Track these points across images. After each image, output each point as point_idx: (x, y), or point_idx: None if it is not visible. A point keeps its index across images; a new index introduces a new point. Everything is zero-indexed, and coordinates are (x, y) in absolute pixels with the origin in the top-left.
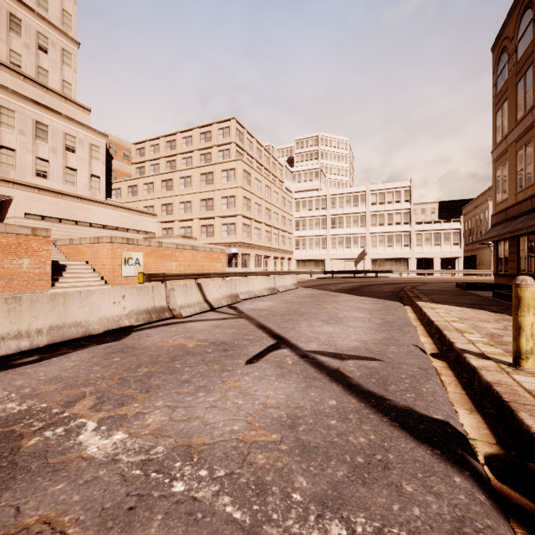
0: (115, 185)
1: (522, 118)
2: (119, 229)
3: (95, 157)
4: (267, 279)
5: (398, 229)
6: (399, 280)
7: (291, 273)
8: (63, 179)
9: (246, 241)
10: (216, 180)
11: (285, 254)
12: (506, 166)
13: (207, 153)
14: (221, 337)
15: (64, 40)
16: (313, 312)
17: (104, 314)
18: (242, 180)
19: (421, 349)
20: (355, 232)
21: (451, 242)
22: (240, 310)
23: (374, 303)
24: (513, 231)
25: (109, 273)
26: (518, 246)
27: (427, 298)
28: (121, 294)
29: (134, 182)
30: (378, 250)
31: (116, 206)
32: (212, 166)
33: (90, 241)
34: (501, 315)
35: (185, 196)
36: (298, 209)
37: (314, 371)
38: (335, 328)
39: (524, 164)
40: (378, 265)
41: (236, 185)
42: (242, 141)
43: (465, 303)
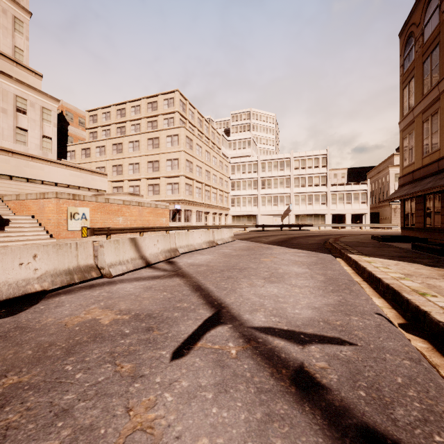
0: (70, 148)
1: (429, 92)
2: (70, 187)
3: (47, 119)
4: (206, 233)
5: (317, 190)
6: (320, 233)
7: (228, 227)
8: (13, 138)
9: (188, 198)
10: (161, 145)
11: (222, 210)
12: (413, 135)
13: (154, 120)
14: (148, 305)
15: (16, 8)
16: (252, 267)
17: (5, 279)
18: (185, 145)
19: (386, 318)
20: (281, 192)
21: (360, 201)
22: (177, 266)
23: (308, 256)
24: (426, 190)
25: (54, 227)
26: (424, 203)
27: (356, 251)
28: (31, 253)
29: (87, 145)
30: (300, 207)
31: (68, 166)
32: (158, 132)
33: (36, 196)
34: (440, 270)
35: (133, 158)
36: (234, 172)
37: (270, 373)
38: (280, 289)
39: (430, 132)
40: (300, 220)
41: (179, 149)
42: (184, 111)
43: (394, 256)
